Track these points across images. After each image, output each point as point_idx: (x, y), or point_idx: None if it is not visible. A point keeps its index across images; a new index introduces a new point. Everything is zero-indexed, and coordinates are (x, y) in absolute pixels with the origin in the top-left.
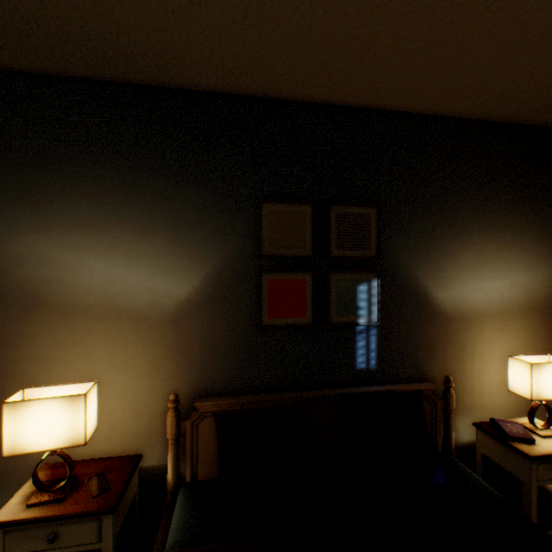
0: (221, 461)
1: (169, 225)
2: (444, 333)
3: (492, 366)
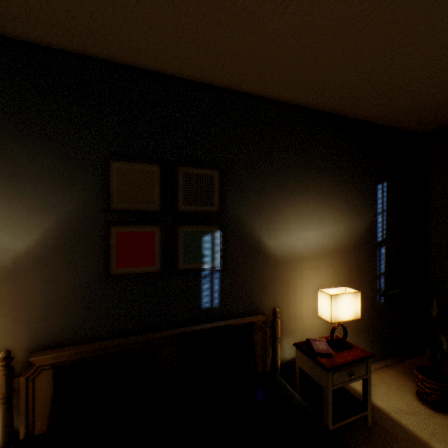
0: (50, 416)
1: (4, 177)
2: (274, 273)
3: (310, 296)
